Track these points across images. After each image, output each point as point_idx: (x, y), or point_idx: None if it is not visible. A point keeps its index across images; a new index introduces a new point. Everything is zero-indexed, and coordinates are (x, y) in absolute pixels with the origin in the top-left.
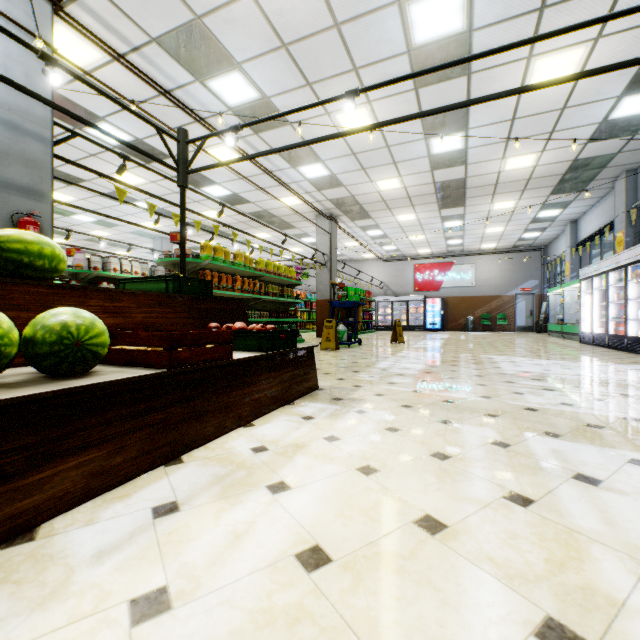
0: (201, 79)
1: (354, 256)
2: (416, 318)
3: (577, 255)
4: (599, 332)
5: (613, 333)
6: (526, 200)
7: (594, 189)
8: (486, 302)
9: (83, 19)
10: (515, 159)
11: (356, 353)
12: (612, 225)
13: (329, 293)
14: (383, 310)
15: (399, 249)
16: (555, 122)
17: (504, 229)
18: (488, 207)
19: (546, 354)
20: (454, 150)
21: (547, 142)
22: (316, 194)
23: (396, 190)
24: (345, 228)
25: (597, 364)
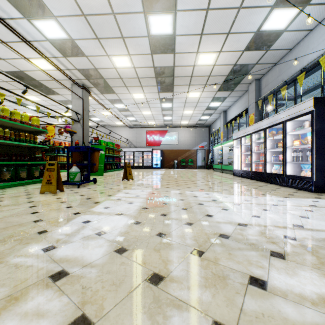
0: None
1: (110, 123)
2: (147, 161)
3: (226, 129)
4: (245, 169)
5: (254, 170)
6: (206, 93)
7: (238, 90)
8: (183, 153)
9: None
10: (204, 55)
11: (74, 196)
12: (246, 111)
13: (82, 142)
14: (128, 156)
15: (137, 120)
16: (232, 23)
17: (193, 112)
18: (186, 95)
19: (228, 187)
20: (166, 34)
21: (224, 43)
22: (64, 61)
23: (128, 69)
24: (98, 99)
25: (275, 199)
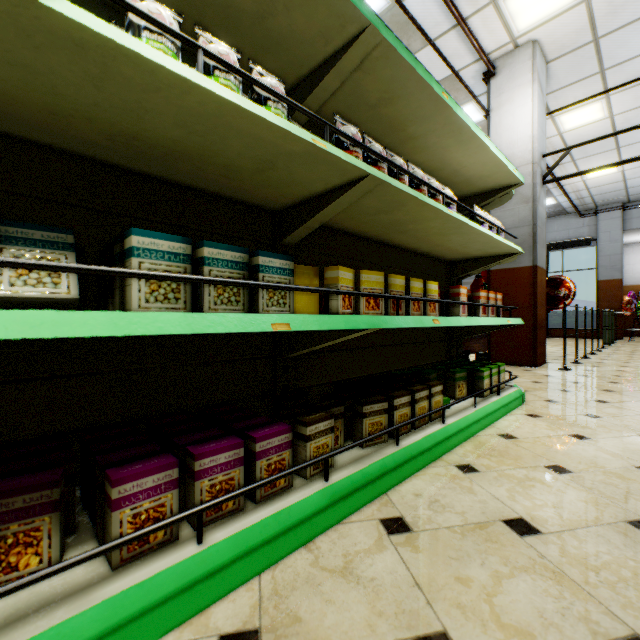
0: (394, 6)
1: None
2: None
3: None
4: None
5: None
6: None
7: None
8: None
9: (489, 43)
10: None
11: None
12: None
13: None
14: None
15: None
16: None
17: None
18: None
19: None
20: None
21: None
22: None
23: None
24: None
25: None
